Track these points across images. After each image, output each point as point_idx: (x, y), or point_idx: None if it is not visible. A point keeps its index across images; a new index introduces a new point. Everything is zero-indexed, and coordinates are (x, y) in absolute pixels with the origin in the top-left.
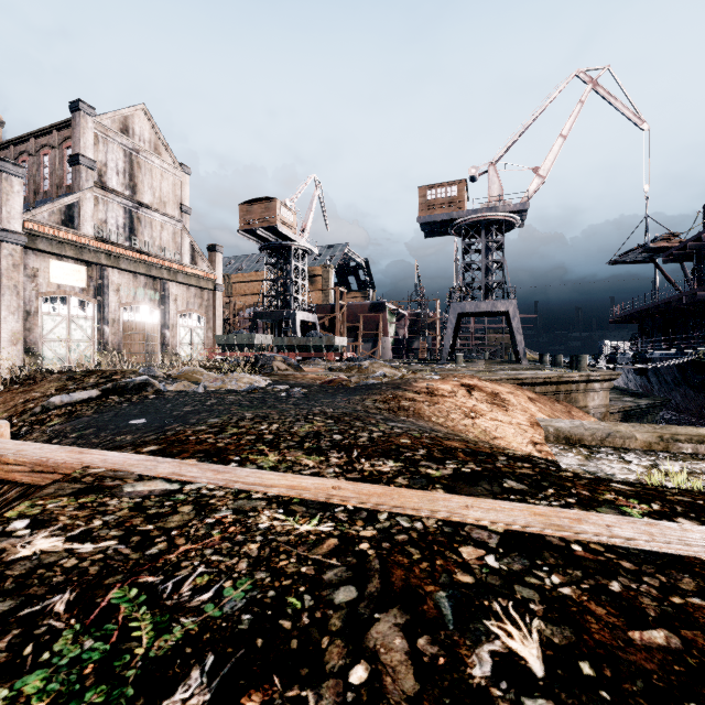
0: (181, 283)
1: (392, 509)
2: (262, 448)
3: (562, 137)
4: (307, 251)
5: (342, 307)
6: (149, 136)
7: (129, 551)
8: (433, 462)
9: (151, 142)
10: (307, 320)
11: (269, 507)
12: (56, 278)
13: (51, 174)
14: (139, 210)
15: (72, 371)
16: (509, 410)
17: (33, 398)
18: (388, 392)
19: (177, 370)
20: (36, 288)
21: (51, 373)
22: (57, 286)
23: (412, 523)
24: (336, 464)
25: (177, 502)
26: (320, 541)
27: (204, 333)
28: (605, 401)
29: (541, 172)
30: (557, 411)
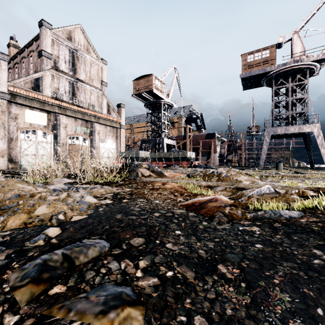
0: (101, 124)
1: None
2: None
3: None
4: (170, 105)
5: (189, 137)
6: (83, 42)
7: None
8: None
9: (84, 46)
10: (170, 143)
11: None
12: (29, 119)
13: (33, 66)
14: (77, 83)
15: None
16: None
17: None
18: None
19: None
20: (17, 125)
21: None
22: (30, 124)
23: None
24: None
25: None
26: None
27: (114, 151)
28: None
29: None
30: None
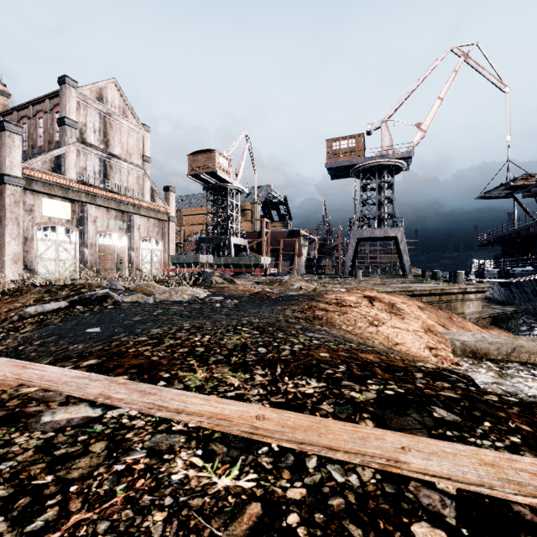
0: (143, 216)
1: (321, 452)
2: (192, 363)
3: (440, 99)
4: (240, 191)
5: (266, 234)
6: (118, 103)
7: (5, 527)
8: (355, 381)
9: (120, 108)
10: (240, 243)
11: (187, 445)
12: (48, 212)
13: (44, 133)
14: (111, 160)
15: (51, 285)
16: (405, 318)
17: (15, 307)
18: (304, 303)
19: (135, 284)
20: (32, 219)
21: (35, 287)
22: (48, 218)
23: (346, 476)
24: (260, 383)
25: (92, 437)
26: (239, 508)
27: (161, 254)
28: (478, 308)
29: (423, 127)
30: (441, 317)
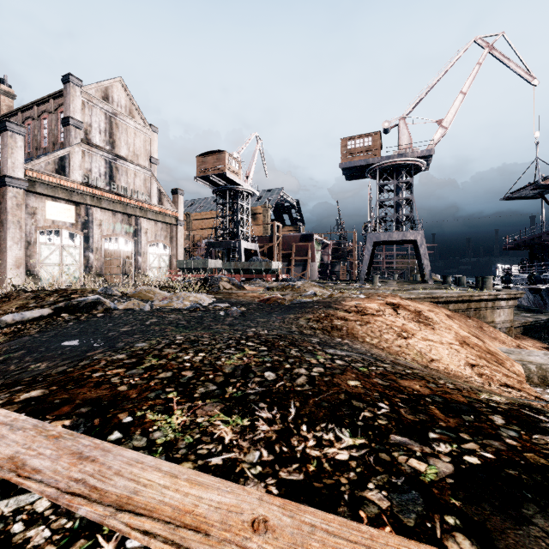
0: (150, 219)
1: None
2: (171, 397)
3: (462, 93)
4: (250, 193)
5: (278, 238)
6: (125, 102)
7: None
8: (409, 435)
9: (126, 107)
10: (250, 248)
11: None
12: (51, 215)
13: (49, 134)
14: (117, 162)
15: (42, 290)
16: (435, 328)
17: None
18: (320, 311)
19: (134, 289)
20: (35, 223)
21: (25, 292)
22: (52, 222)
23: None
24: (264, 437)
25: None
26: None
27: (168, 259)
28: (509, 317)
29: (444, 123)
30: (472, 327)
